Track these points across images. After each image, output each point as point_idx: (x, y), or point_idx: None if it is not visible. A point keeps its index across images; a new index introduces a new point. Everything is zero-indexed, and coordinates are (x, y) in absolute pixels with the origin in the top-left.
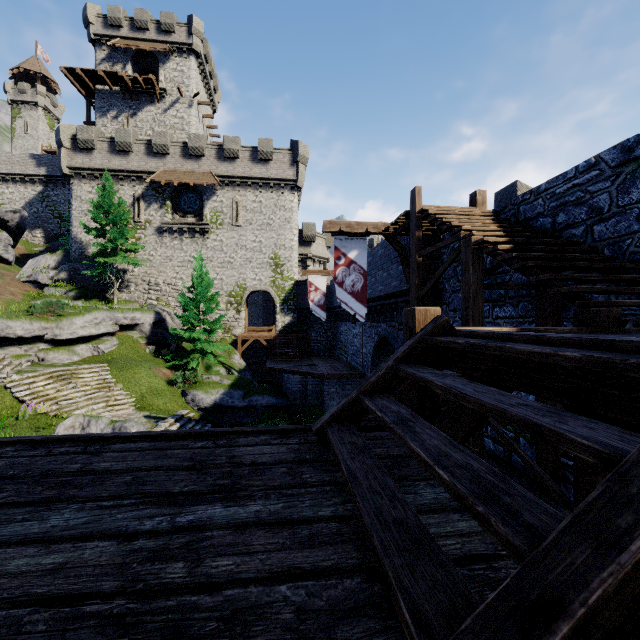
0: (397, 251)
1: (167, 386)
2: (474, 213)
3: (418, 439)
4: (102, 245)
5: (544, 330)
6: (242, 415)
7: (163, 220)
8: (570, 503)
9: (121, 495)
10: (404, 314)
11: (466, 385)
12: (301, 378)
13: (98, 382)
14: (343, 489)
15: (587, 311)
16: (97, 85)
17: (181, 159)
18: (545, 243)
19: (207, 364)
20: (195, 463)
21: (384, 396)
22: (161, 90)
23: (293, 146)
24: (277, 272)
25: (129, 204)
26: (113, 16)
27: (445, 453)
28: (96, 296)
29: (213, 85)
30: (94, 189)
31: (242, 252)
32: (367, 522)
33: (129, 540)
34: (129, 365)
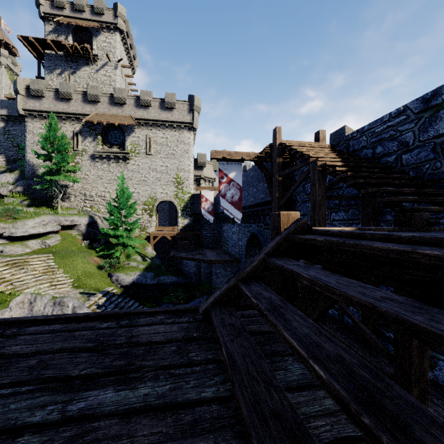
0: (263, 173)
1: (97, 270)
2: (318, 146)
3: (290, 327)
4: (49, 167)
5: (375, 229)
6: (153, 290)
7: (95, 149)
8: (391, 356)
9: (22, 381)
10: (271, 217)
11: (328, 277)
12: (195, 263)
13: (44, 268)
14: (224, 367)
15: (404, 215)
16: (46, 50)
17: (109, 106)
18: (369, 167)
19: (127, 254)
20: (98, 344)
21: (257, 283)
22: (94, 56)
23: (190, 99)
24: (179, 188)
25: (70, 137)
26: (58, 0)
27: (316, 343)
28: (44, 204)
29: (133, 54)
30: (43, 126)
31: (153, 173)
32: (246, 416)
33: (14, 436)
34: (69, 255)
